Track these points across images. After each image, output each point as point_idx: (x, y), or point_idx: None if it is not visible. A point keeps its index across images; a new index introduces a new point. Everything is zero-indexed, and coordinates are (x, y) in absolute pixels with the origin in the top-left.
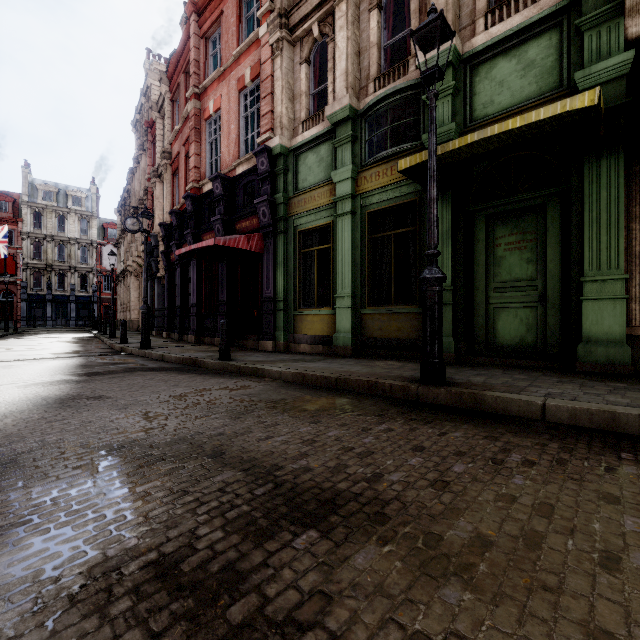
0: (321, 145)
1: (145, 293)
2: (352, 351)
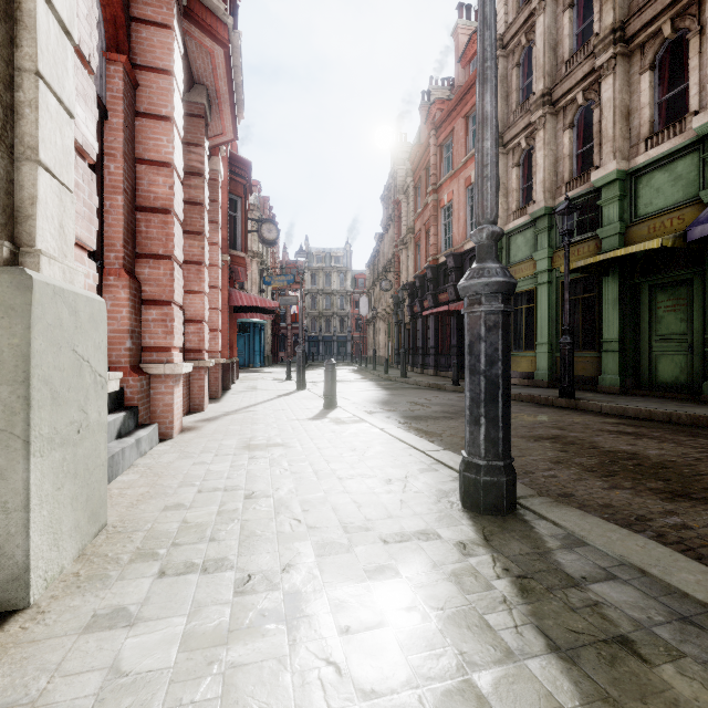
0: (527, 230)
1: (403, 341)
2: (548, 384)
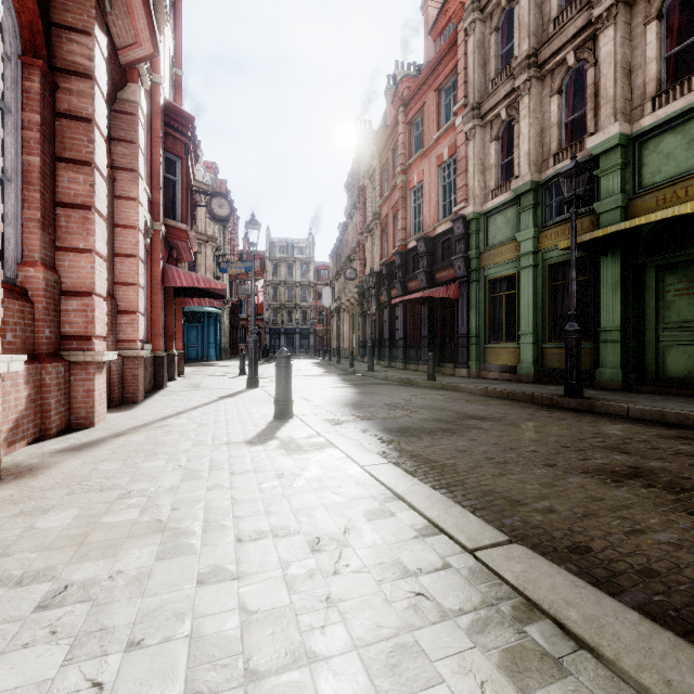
0: (508, 209)
1: (370, 332)
2: (533, 378)
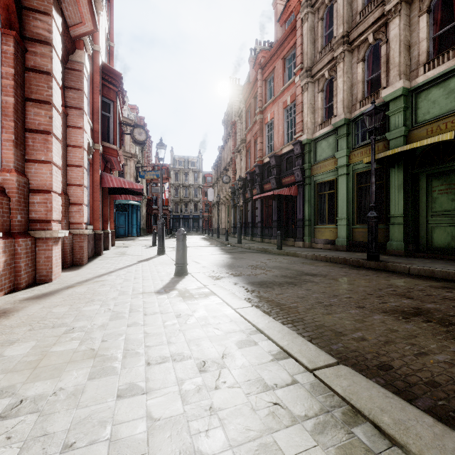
0: (329, 137)
1: (239, 217)
2: (346, 248)
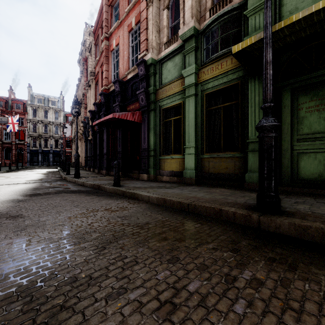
0: (176, 56)
1: (76, 147)
2: (195, 181)
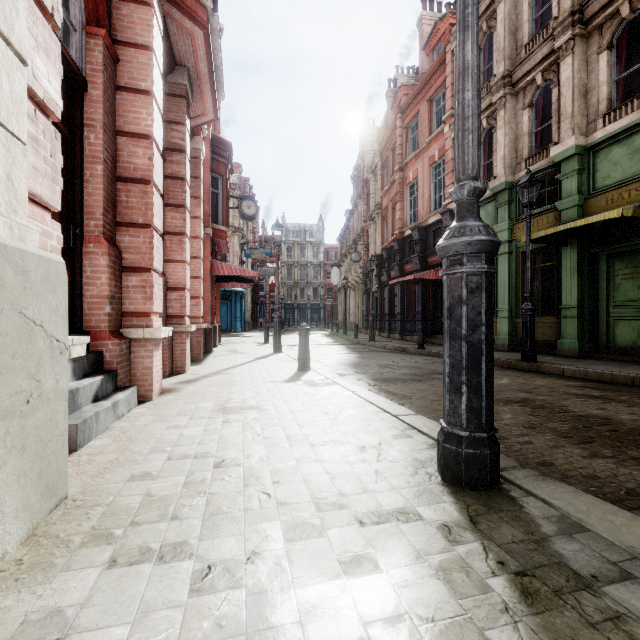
0: (488, 204)
1: (371, 308)
2: (508, 348)
